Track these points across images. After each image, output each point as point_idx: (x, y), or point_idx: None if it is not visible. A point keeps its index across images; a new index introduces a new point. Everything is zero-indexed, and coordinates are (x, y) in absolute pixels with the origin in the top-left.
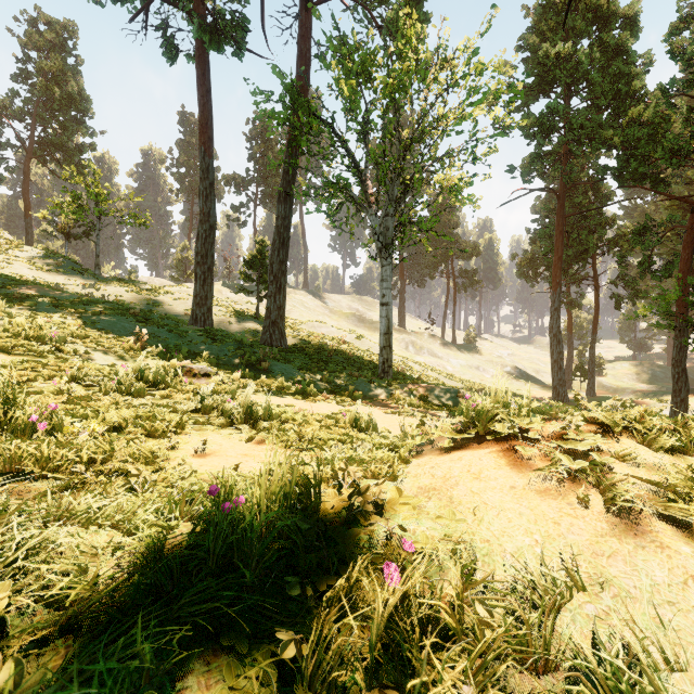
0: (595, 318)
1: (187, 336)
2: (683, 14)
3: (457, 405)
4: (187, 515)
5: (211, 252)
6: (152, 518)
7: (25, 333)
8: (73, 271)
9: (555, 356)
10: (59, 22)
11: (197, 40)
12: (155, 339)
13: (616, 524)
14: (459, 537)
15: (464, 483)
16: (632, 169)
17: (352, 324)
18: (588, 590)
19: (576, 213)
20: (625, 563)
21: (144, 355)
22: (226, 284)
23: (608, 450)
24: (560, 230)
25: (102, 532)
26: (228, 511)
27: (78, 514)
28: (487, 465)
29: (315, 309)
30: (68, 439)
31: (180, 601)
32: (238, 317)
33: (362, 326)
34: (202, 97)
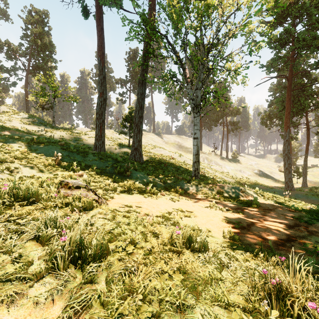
0: (307, 145)
1: (87, 157)
2: None
3: (240, 197)
4: None
5: (104, 112)
6: None
7: None
8: (41, 124)
9: (286, 165)
10: (41, 11)
11: (96, 1)
12: (69, 159)
13: None
14: None
15: None
16: None
17: (176, 149)
18: None
19: (298, 88)
20: None
21: (56, 168)
22: (116, 130)
23: None
24: (289, 98)
25: None
26: None
27: None
28: None
29: (158, 142)
30: None
31: None
32: (119, 146)
33: (181, 150)
34: (99, 31)
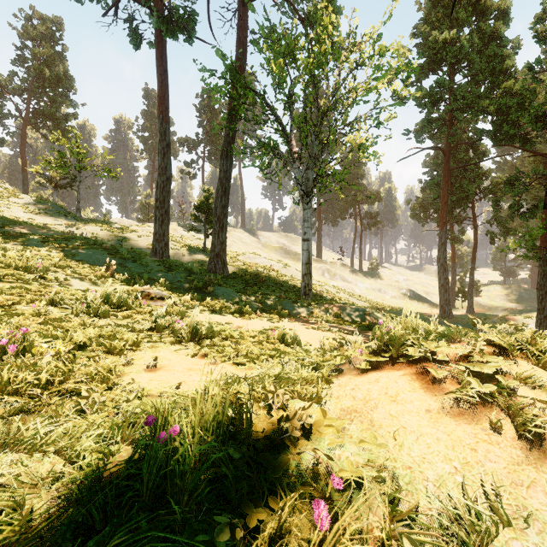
0: (474, 250)
1: (147, 266)
2: (546, 7)
3: (364, 321)
4: (128, 439)
5: (168, 198)
6: (94, 445)
7: (15, 264)
8: (59, 214)
9: (442, 281)
10: (49, 18)
11: (157, 30)
12: (122, 268)
13: (530, 451)
14: (382, 465)
15: (383, 405)
16: (504, 131)
17: (280, 256)
18: (512, 524)
19: (459, 166)
20: (545, 494)
21: (113, 281)
22: (180, 224)
23: (509, 372)
24: (446, 180)
25: (45, 460)
26: (163, 441)
27: (25, 441)
28: (402, 388)
29: (250, 244)
30: (35, 359)
31: (109, 543)
32: (189, 250)
33: (288, 257)
34: (160, 75)
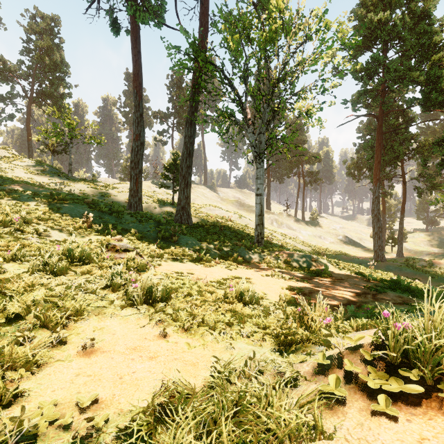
0: (403, 203)
1: (122, 218)
2: None
3: (311, 266)
4: None
5: (141, 160)
6: None
7: None
8: (53, 174)
9: (376, 229)
10: (48, 16)
11: (131, 17)
12: (100, 220)
13: None
14: None
15: None
16: (433, 99)
17: (236, 208)
18: None
19: (390, 131)
20: None
21: (89, 232)
22: (154, 182)
23: None
24: (379, 143)
25: None
26: None
27: None
28: None
29: (211, 198)
30: None
31: None
32: (160, 203)
33: (242, 209)
34: (134, 55)
